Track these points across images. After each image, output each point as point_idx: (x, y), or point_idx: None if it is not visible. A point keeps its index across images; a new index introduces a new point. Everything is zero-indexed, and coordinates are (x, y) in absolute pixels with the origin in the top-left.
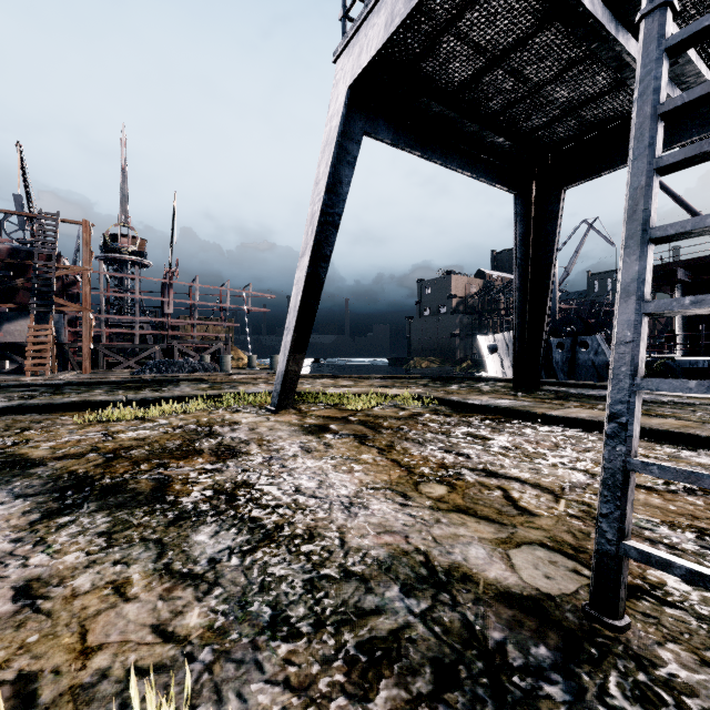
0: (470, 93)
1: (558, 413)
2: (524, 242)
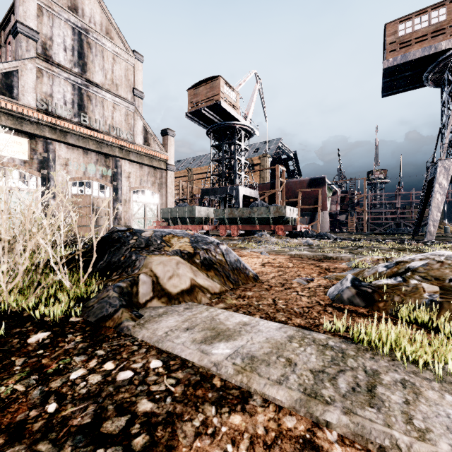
0: None
1: None
2: None
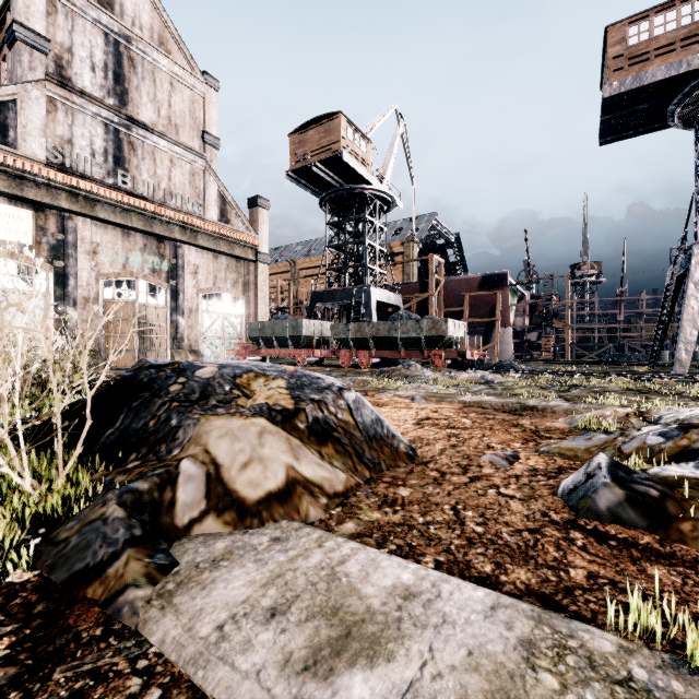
0: None
1: None
2: None
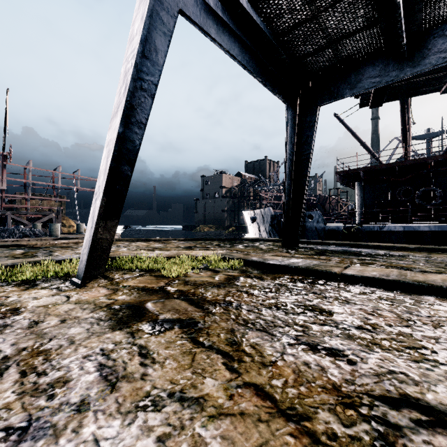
0: (268, 5)
1: (354, 272)
2: (291, 142)
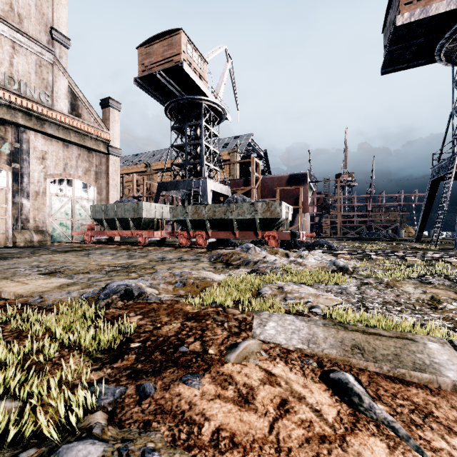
0: None
1: None
2: None
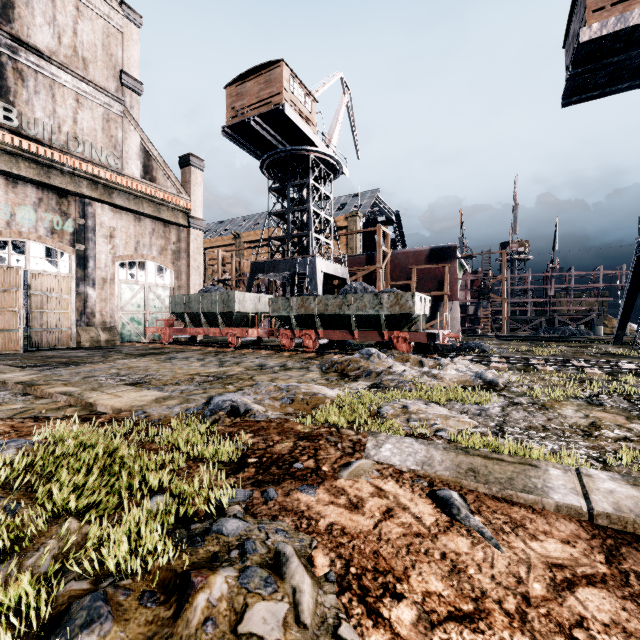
0: None
1: None
2: None
